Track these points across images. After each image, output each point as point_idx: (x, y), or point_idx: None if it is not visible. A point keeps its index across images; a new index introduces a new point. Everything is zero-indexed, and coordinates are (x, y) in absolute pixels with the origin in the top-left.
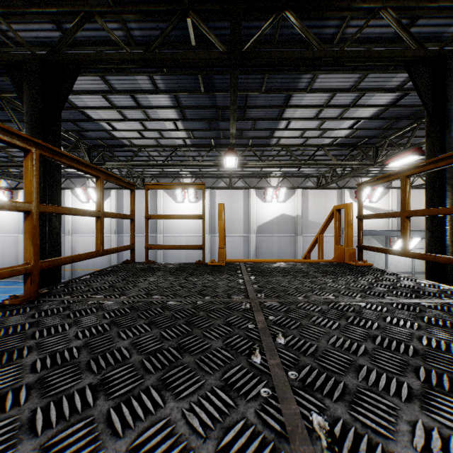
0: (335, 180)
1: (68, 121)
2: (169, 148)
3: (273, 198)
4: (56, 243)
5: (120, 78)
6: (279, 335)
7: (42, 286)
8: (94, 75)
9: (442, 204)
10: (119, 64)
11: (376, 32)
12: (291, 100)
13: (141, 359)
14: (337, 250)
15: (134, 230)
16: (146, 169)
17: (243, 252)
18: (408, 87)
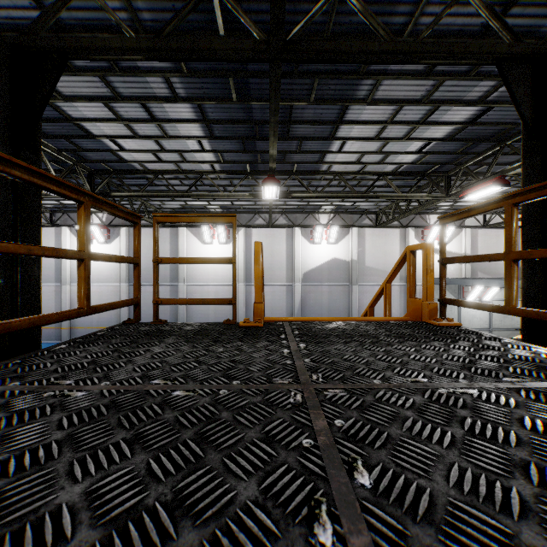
0: (398, 217)
1: (60, 137)
2: (193, 174)
3: (323, 239)
4: (34, 295)
5: (127, 79)
6: (357, 463)
7: (13, 355)
8: (91, 74)
9: (544, 244)
10: (121, 53)
11: (458, 24)
12: (347, 113)
13: (93, 540)
14: (411, 304)
15: (139, 278)
16: (165, 202)
17: (286, 305)
18: (493, 99)
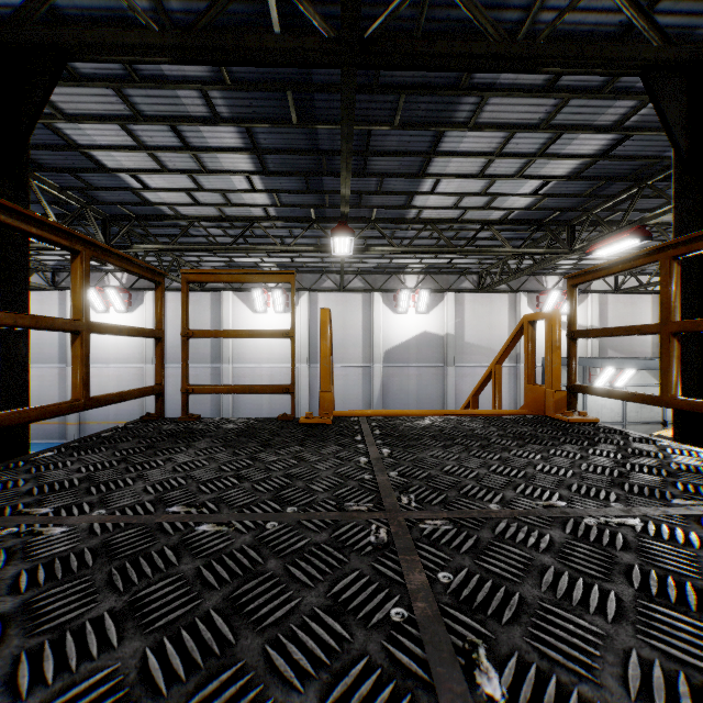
0: (507, 279)
1: (63, 171)
2: (241, 222)
3: (410, 307)
4: (20, 381)
5: (150, 93)
6: (479, 653)
7: None
8: (102, 85)
9: None
10: (139, 53)
11: (589, 23)
12: (442, 142)
13: None
14: (530, 393)
15: (163, 358)
16: (205, 258)
17: (363, 392)
18: (631, 125)
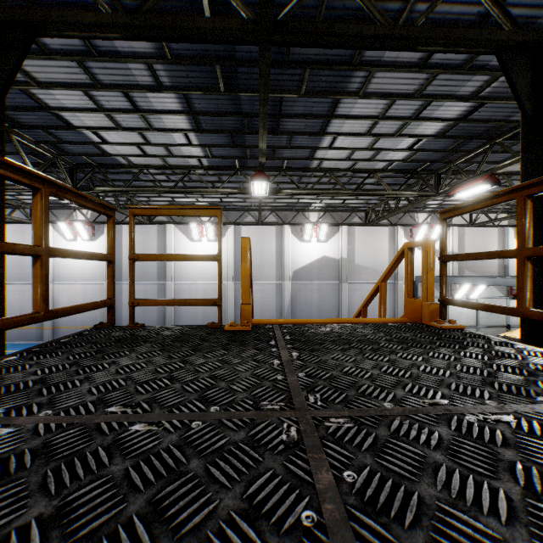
0: (388, 215)
1: (38, 128)
2: (180, 170)
3: (312, 237)
4: None
5: (106, 65)
6: None
7: None
8: (68, 59)
9: None
10: (95, 31)
11: (455, 13)
12: (338, 107)
13: None
14: (409, 305)
15: (113, 277)
16: (152, 198)
17: (276, 303)
18: (485, 95)
